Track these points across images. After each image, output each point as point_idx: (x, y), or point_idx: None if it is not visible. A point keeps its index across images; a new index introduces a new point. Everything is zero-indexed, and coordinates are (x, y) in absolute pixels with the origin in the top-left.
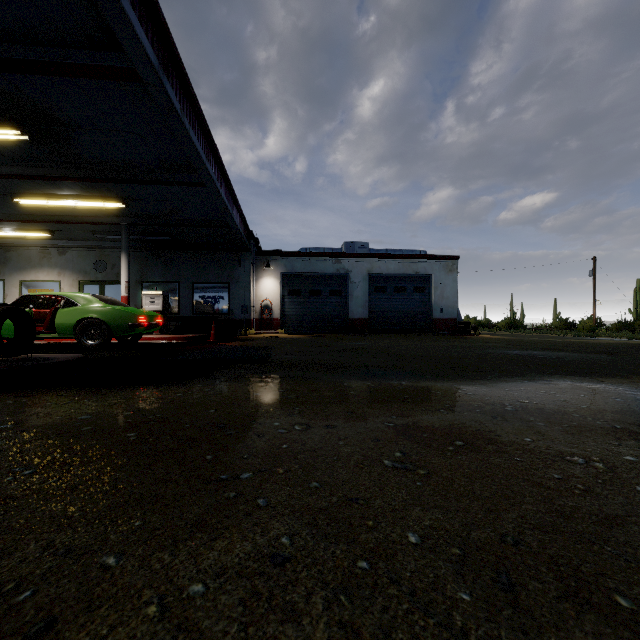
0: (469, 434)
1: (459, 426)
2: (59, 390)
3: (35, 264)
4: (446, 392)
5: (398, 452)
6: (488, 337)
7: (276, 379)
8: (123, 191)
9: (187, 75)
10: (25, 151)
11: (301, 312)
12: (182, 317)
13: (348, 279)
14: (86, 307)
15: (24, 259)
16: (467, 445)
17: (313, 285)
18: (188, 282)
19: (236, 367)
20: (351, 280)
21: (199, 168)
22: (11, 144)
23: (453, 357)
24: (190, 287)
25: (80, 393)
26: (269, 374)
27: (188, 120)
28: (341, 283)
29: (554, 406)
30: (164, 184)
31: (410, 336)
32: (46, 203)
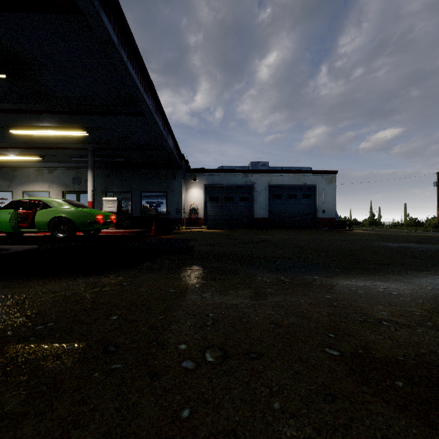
0: None
1: (434, 360)
2: None
3: (33, 180)
4: (368, 291)
5: None
6: (360, 232)
7: (194, 271)
8: (86, 122)
9: (124, 15)
10: (8, 89)
11: (219, 213)
12: (133, 217)
13: (253, 189)
14: (57, 208)
15: (25, 176)
16: None
17: (227, 193)
18: (138, 191)
19: (162, 257)
20: (255, 189)
21: (138, 99)
22: None
23: (346, 249)
24: (139, 195)
25: (7, 285)
26: (189, 265)
27: (126, 55)
28: (248, 192)
29: None
30: (114, 114)
31: (300, 231)
32: (32, 133)
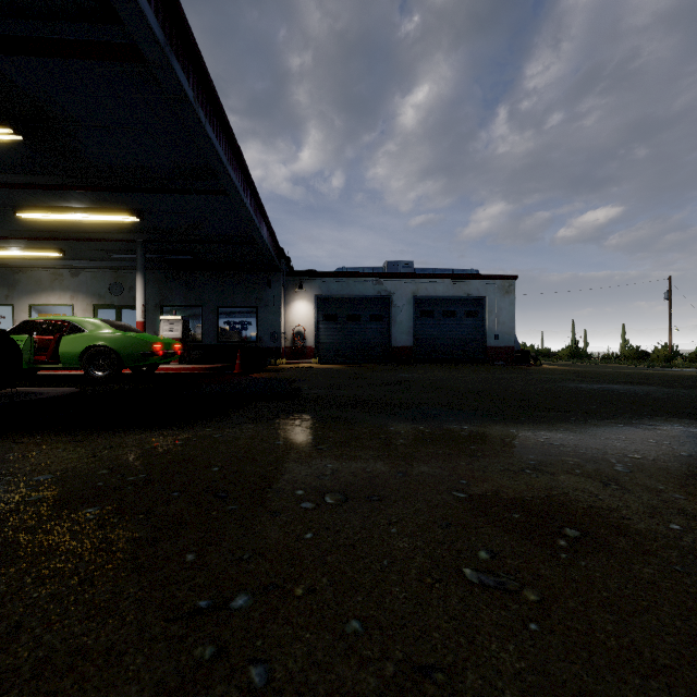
0: (581, 515)
1: (561, 499)
2: (36, 434)
3: (46, 287)
4: (524, 441)
5: (483, 550)
6: (551, 368)
7: (305, 421)
8: (136, 202)
9: (202, 58)
10: (23, 155)
11: (338, 339)
12: (205, 345)
13: (390, 302)
14: (94, 333)
15: (34, 281)
16: (586, 537)
17: (351, 309)
18: (212, 306)
19: (259, 404)
20: (394, 303)
21: (219, 172)
22: (6, 147)
23: (518, 392)
24: (214, 312)
25: (59, 439)
26: (297, 414)
27: (204, 113)
28: (383, 307)
29: (681, 465)
30: (181, 193)
31: (461, 366)
32: (52, 217)
